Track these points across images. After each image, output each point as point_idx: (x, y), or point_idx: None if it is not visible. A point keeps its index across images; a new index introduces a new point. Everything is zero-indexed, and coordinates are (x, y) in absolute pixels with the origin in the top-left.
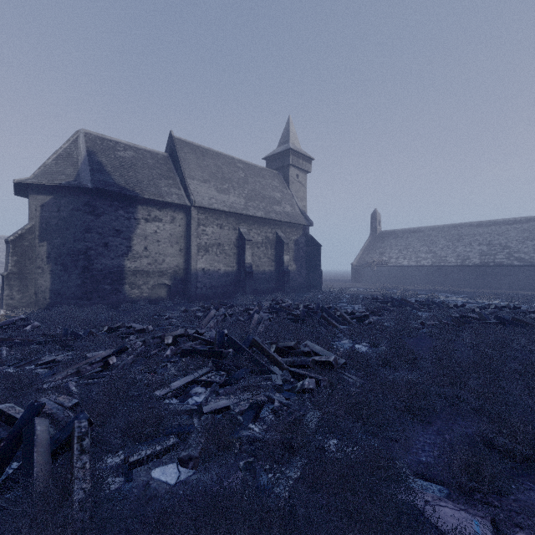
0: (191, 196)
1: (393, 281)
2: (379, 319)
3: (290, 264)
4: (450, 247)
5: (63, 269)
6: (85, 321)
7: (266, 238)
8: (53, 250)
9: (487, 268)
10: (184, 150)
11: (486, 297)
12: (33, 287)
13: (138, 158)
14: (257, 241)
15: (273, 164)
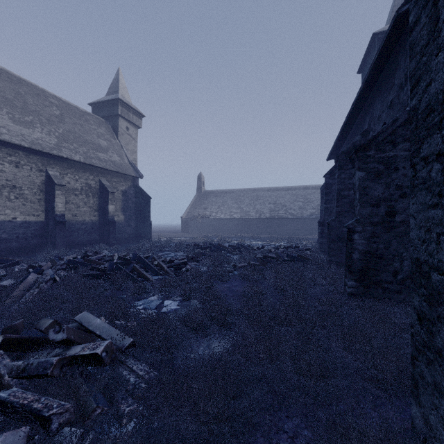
0: None
1: (213, 231)
2: (198, 265)
3: (117, 214)
4: (252, 205)
5: None
6: None
7: (87, 185)
8: None
9: (274, 220)
10: None
11: (275, 240)
12: None
13: None
14: (74, 187)
15: (101, 111)
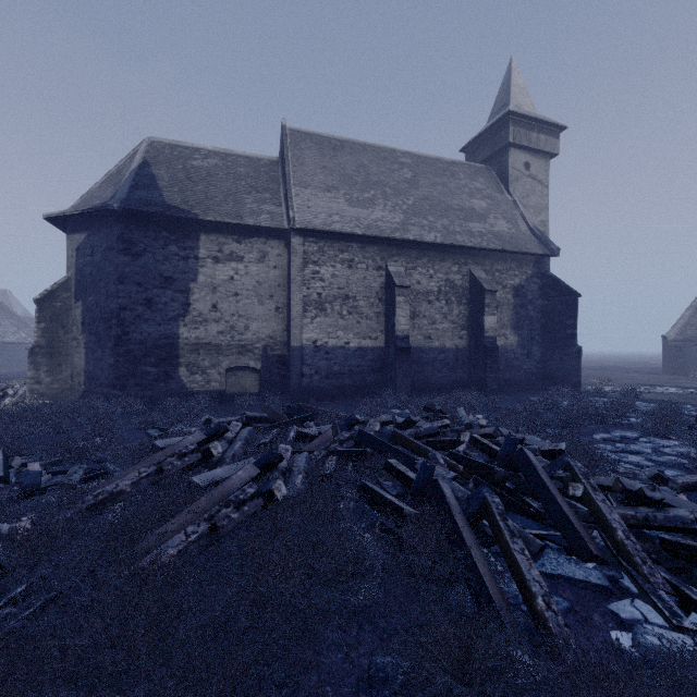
0: (289, 212)
1: None
2: None
3: (503, 334)
4: None
5: (96, 341)
6: None
7: (447, 284)
8: (87, 313)
9: None
10: (300, 146)
11: None
12: (68, 366)
13: (223, 167)
14: (426, 289)
15: (478, 154)
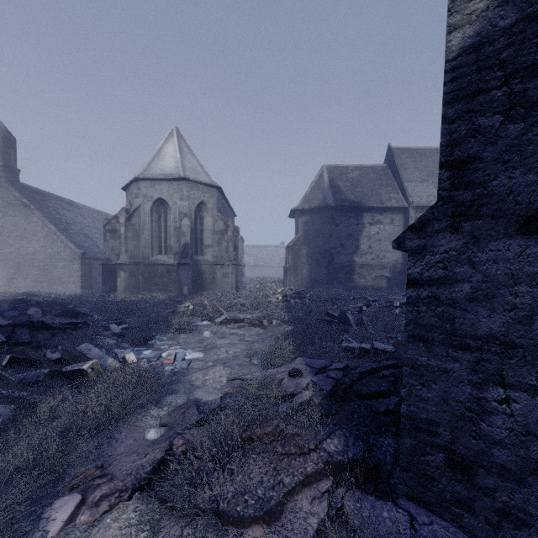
0: (408, 198)
1: None
2: None
3: None
4: None
5: (316, 263)
6: (336, 294)
7: None
8: (310, 251)
9: None
10: (401, 157)
11: None
12: (299, 275)
13: (362, 175)
14: None
15: None
